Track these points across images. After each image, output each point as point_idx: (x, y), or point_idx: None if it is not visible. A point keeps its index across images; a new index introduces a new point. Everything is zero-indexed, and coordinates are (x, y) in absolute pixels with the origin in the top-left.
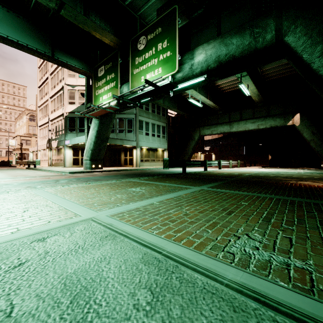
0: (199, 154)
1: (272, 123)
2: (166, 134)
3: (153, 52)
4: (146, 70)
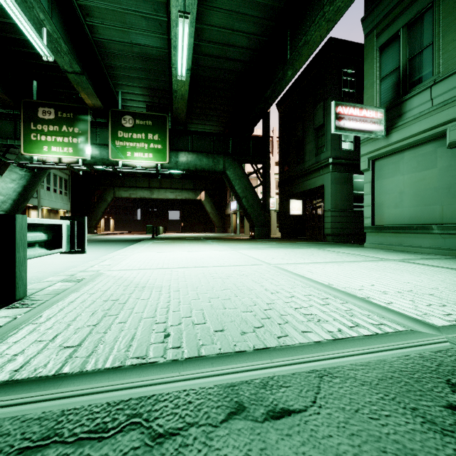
0: None
1: (187, 196)
2: (69, 190)
3: (142, 137)
4: (134, 148)
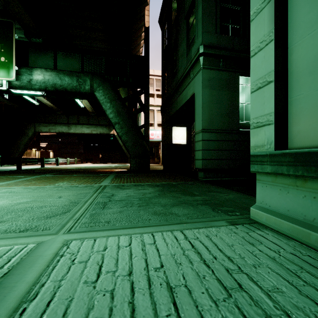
0: (34, 150)
1: (101, 131)
2: None
3: None
4: None
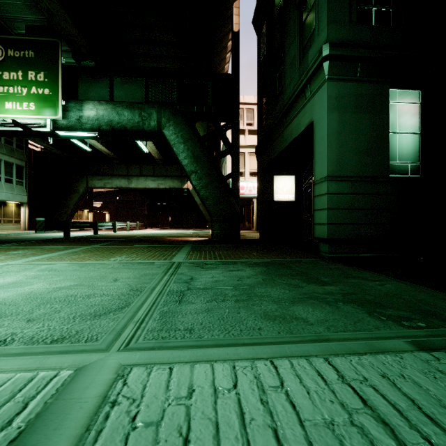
0: (86, 212)
1: (171, 184)
2: (26, 179)
3: (19, 76)
4: (5, 95)
